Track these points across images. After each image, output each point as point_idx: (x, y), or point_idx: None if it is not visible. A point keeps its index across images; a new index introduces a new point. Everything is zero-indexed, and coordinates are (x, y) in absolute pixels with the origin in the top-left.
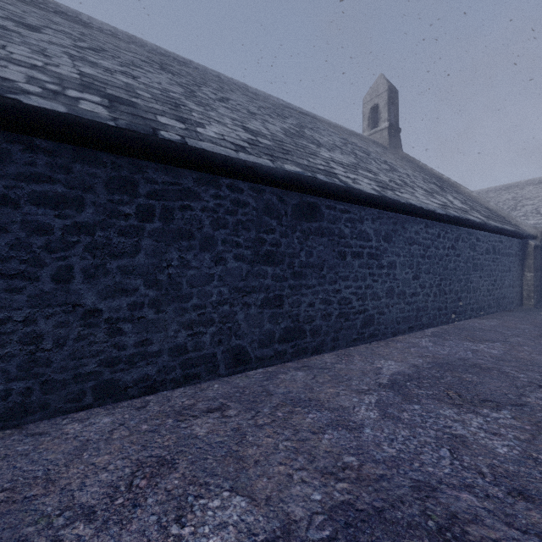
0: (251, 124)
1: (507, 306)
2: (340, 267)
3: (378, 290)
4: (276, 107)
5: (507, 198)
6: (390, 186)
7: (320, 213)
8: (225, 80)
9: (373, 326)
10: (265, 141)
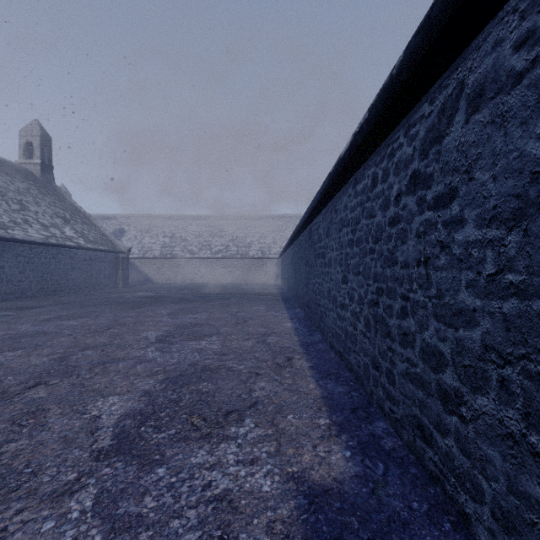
0: None
1: (103, 288)
2: None
3: None
4: None
5: (147, 224)
6: (7, 226)
7: None
8: None
9: None
10: None
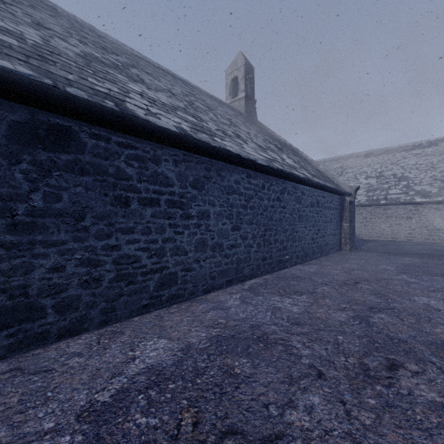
0: (8, 24)
1: (329, 252)
2: (119, 216)
3: (184, 243)
4: (118, 49)
5: (337, 167)
6: (213, 132)
7: (77, 142)
8: (63, 13)
9: (175, 286)
10: (5, 38)
